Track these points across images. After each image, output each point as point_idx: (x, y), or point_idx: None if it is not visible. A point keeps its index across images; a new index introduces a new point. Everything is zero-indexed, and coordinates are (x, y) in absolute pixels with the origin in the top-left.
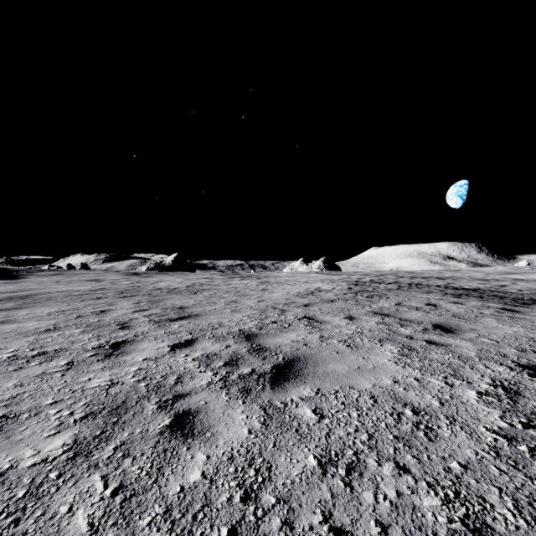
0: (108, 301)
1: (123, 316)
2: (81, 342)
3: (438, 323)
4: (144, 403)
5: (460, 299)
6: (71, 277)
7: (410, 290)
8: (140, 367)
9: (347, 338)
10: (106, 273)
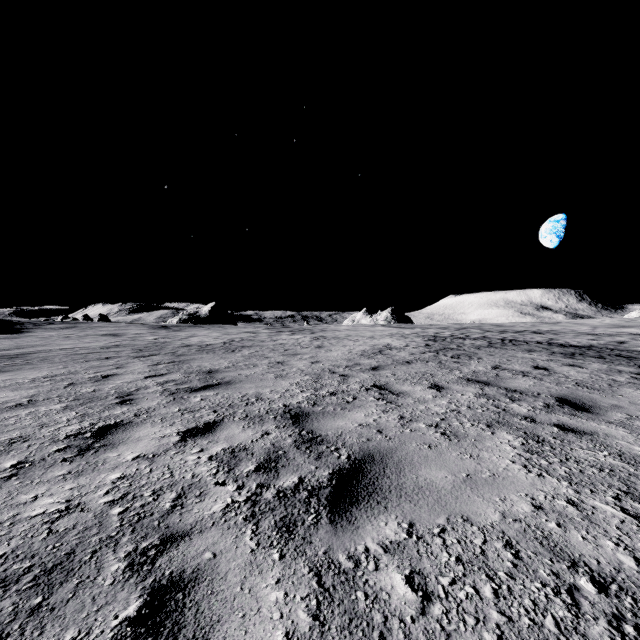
0: (118, 361)
1: (130, 383)
2: (55, 425)
3: (562, 396)
4: (105, 555)
5: (575, 360)
6: (85, 331)
7: (505, 347)
8: (124, 472)
9: (440, 421)
10: (129, 326)
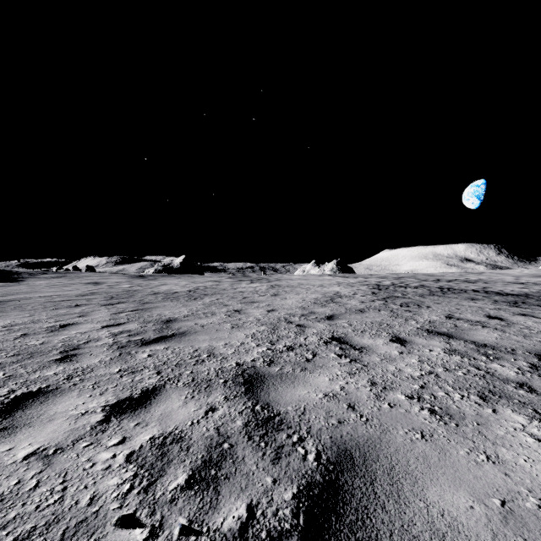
0: (85, 309)
1: (83, 334)
2: None
3: None
4: None
5: (523, 309)
6: (72, 280)
7: (447, 295)
8: None
9: (420, 389)
10: (111, 275)
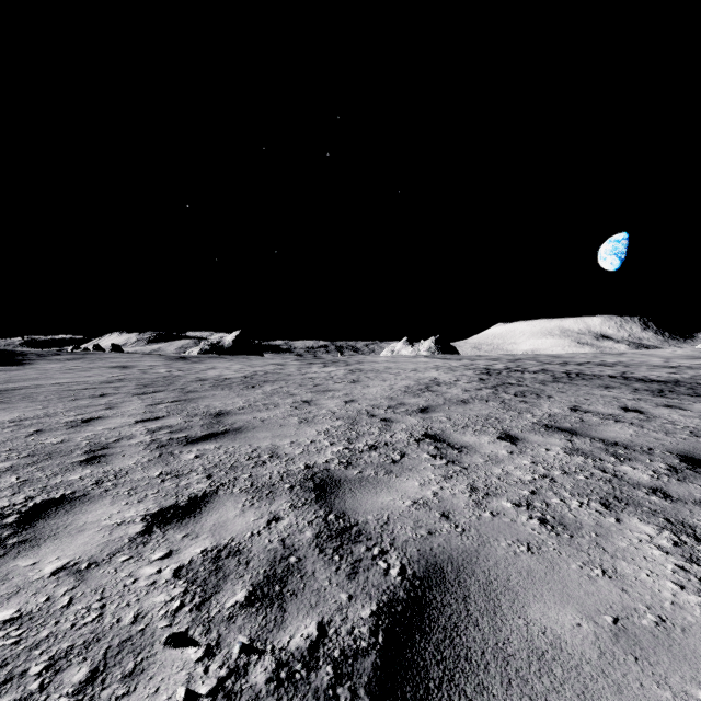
0: (112, 400)
1: (112, 430)
2: None
3: (684, 453)
4: None
5: (669, 399)
6: (94, 363)
7: (575, 382)
8: (22, 607)
9: (530, 495)
10: (143, 357)
